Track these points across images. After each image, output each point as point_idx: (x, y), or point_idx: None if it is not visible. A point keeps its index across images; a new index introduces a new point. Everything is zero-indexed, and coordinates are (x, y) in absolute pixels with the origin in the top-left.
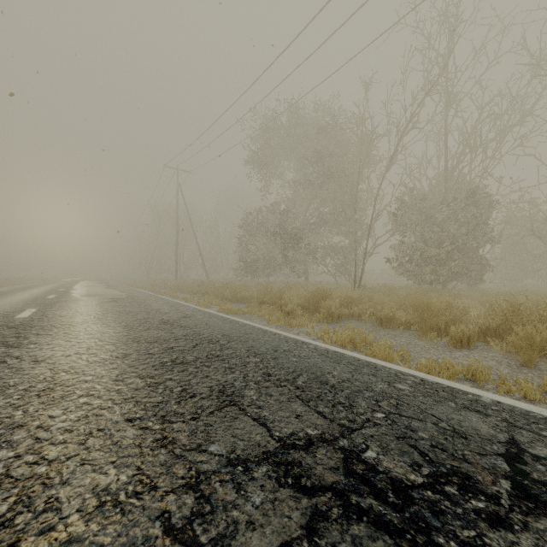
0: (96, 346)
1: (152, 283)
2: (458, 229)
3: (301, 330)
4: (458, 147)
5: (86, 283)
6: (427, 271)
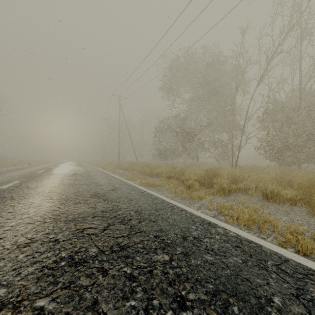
0: (16, 225)
1: (104, 163)
2: (312, 125)
3: (201, 203)
4: (309, 67)
5: (69, 163)
6: (287, 156)
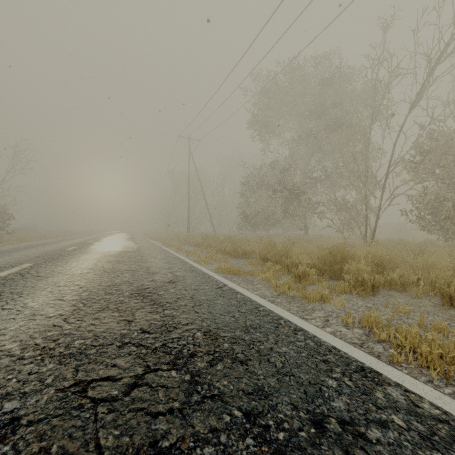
0: None
1: (167, 235)
2: None
3: (326, 309)
4: None
5: (117, 235)
6: None
